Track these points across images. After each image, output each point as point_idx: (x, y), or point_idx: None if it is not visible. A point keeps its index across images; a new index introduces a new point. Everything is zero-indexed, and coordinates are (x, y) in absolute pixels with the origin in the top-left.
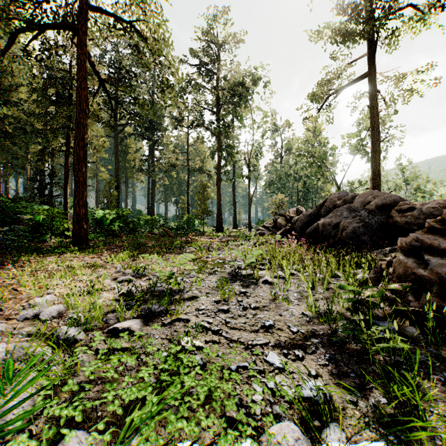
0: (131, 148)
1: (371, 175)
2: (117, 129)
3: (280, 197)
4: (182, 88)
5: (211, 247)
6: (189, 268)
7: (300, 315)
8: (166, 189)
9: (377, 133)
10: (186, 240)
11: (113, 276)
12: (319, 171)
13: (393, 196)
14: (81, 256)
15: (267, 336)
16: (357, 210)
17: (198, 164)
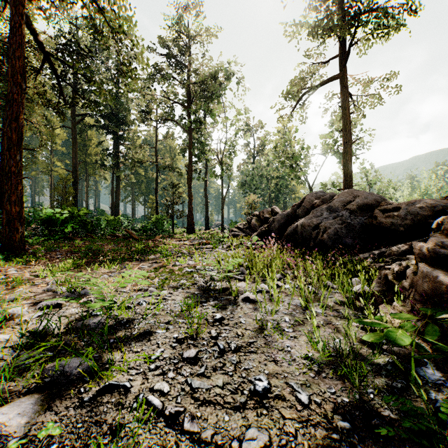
0: (92, 141)
1: (343, 177)
2: (74, 118)
3: (253, 197)
4: (150, 77)
5: (180, 252)
6: (146, 285)
7: (302, 359)
8: (133, 188)
9: (348, 134)
10: (152, 243)
11: (36, 298)
12: (292, 171)
13: (374, 195)
14: (4, 267)
15: (262, 418)
16: (338, 210)
17: (167, 162)
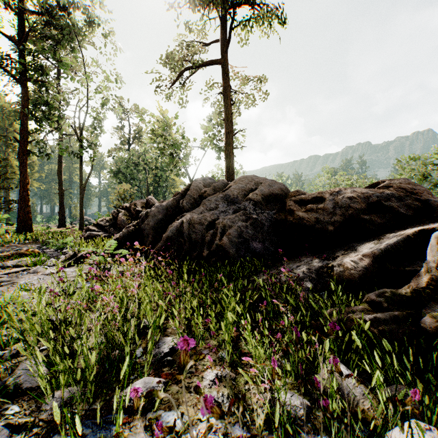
0: None
1: (226, 169)
2: None
3: (126, 187)
4: None
5: None
6: None
7: None
8: None
9: (231, 125)
10: None
11: None
12: (172, 160)
13: (278, 183)
14: None
15: None
16: (238, 201)
17: None
